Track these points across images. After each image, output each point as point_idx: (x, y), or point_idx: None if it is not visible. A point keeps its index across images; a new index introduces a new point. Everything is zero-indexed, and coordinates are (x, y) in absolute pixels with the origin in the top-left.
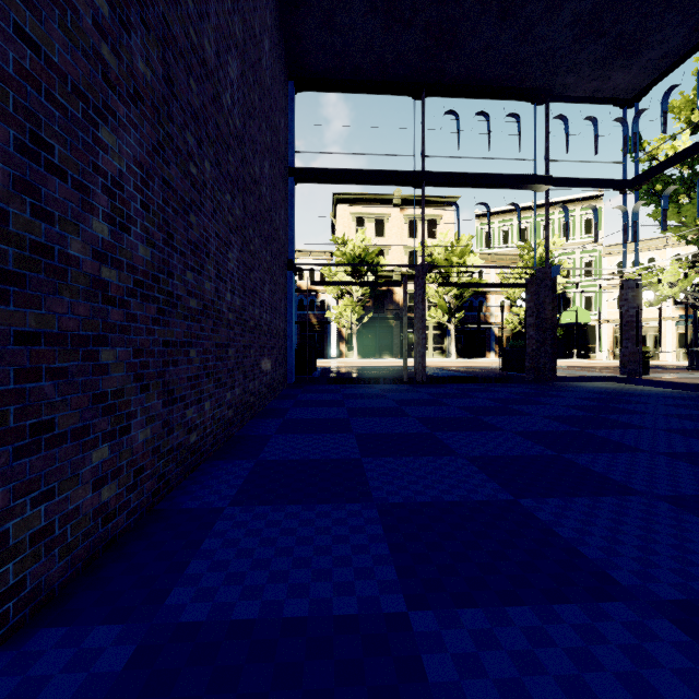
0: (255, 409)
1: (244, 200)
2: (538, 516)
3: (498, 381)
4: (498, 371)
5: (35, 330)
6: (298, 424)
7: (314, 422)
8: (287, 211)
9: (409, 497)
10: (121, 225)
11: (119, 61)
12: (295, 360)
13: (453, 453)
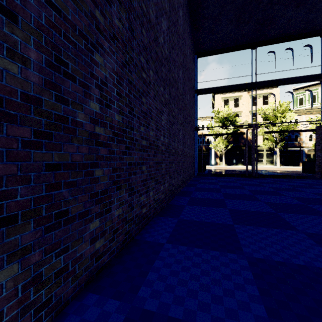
0: (185, 183)
1: (183, 113)
2: (282, 216)
3: (298, 178)
4: (301, 173)
5: (156, 161)
6: (201, 189)
7: (207, 188)
8: (194, 107)
9: (239, 208)
10: (164, 136)
11: (164, 99)
12: (197, 166)
13: (259, 201)
